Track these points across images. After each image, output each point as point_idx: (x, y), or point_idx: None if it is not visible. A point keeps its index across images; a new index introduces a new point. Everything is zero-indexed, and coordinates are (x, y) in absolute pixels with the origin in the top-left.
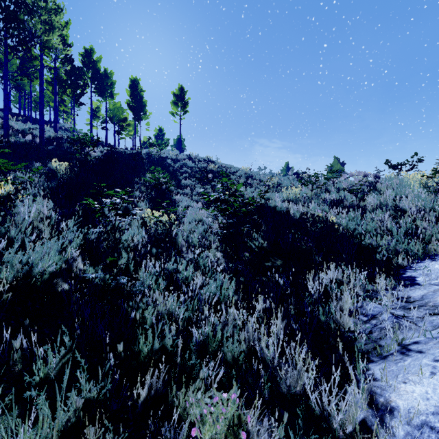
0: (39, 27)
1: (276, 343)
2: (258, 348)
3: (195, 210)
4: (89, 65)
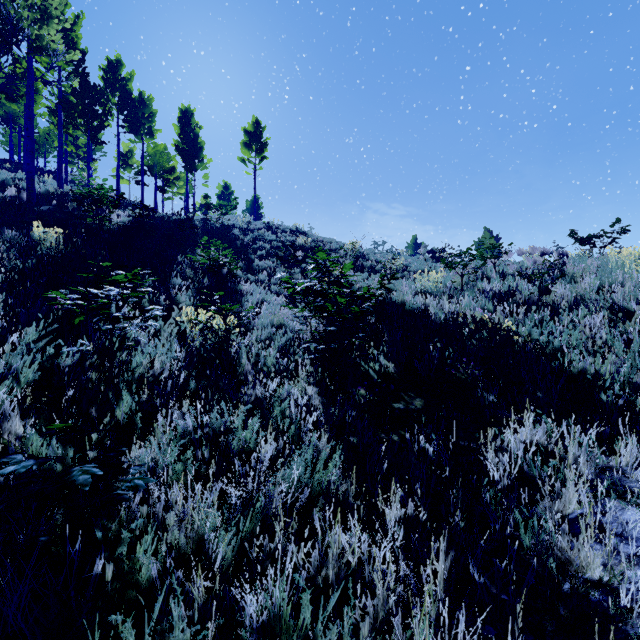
0: (25, 14)
1: None
2: None
3: (274, 308)
4: (115, 85)
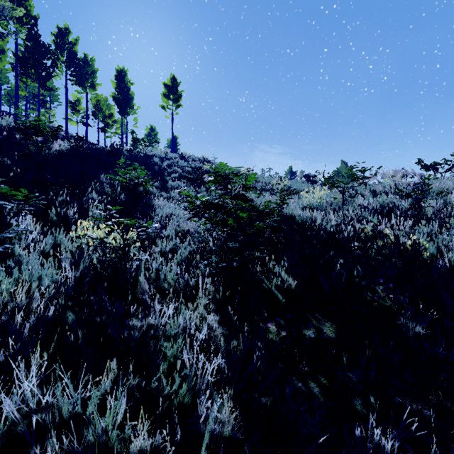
0: None
1: None
2: None
3: (181, 220)
4: (63, 47)
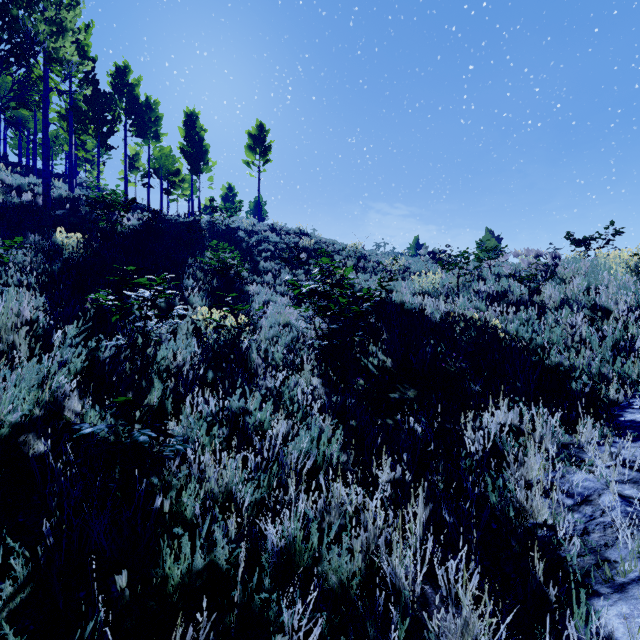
0: (42, 28)
1: (418, 559)
2: (385, 566)
3: (280, 307)
4: (122, 90)
